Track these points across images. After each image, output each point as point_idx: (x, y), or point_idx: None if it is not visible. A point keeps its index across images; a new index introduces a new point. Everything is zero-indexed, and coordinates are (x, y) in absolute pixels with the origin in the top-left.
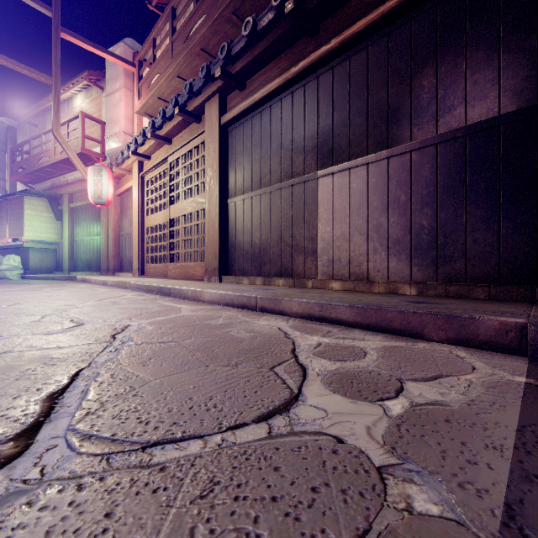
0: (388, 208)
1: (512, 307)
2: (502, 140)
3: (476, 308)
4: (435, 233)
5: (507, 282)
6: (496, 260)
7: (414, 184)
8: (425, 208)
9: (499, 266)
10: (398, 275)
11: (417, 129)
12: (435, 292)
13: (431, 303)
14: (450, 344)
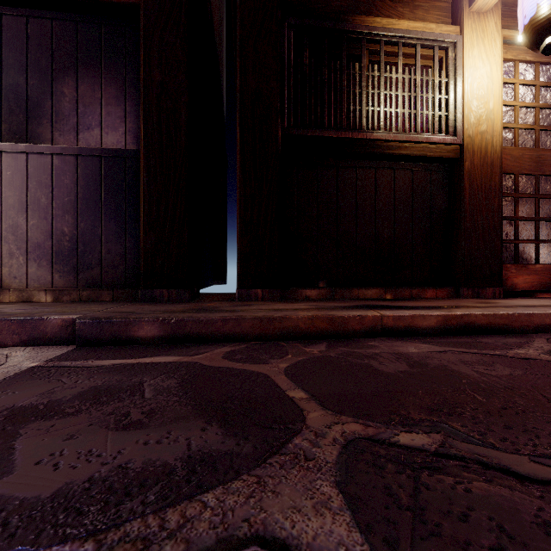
0: (28, 209)
1: (109, 306)
2: (127, 170)
3: (69, 310)
4: (76, 241)
5: (131, 286)
6: (123, 268)
7: (56, 189)
8: (67, 215)
9: (126, 273)
10: (38, 282)
11: (59, 134)
12: (71, 297)
13: (40, 308)
14: (23, 346)
